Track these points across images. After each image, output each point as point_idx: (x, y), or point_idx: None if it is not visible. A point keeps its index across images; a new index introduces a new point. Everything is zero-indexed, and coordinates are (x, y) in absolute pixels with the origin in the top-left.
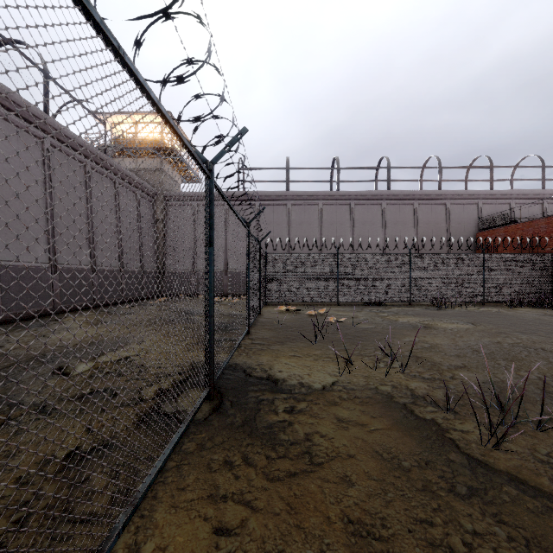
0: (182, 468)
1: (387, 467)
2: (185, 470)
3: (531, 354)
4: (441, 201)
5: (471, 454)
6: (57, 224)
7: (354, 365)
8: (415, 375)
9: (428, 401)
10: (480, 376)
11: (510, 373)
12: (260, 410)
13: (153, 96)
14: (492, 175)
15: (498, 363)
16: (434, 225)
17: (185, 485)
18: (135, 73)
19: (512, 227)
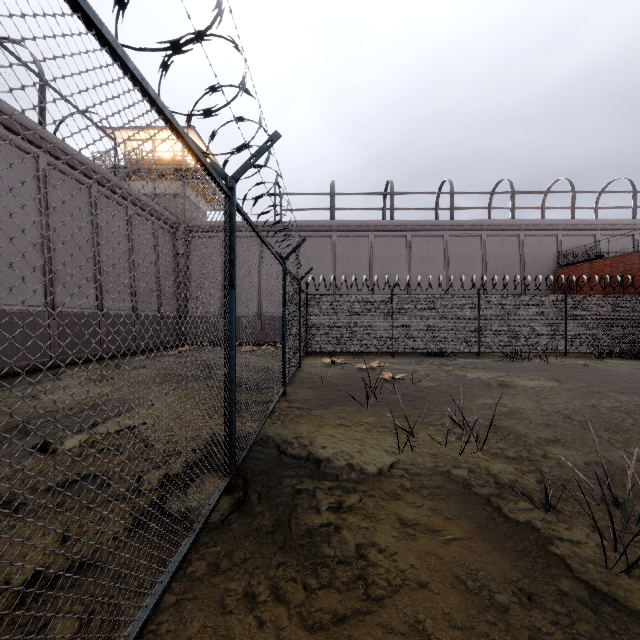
0: (184, 607)
1: (475, 606)
2: (187, 610)
3: (638, 423)
4: (514, 233)
5: (591, 583)
6: (55, 259)
7: (417, 439)
8: (496, 453)
9: (518, 492)
10: (580, 454)
11: (617, 450)
12: (297, 508)
13: (132, 67)
14: (573, 202)
15: (600, 435)
16: (505, 260)
17: (185, 638)
18: (95, 23)
19: (599, 263)
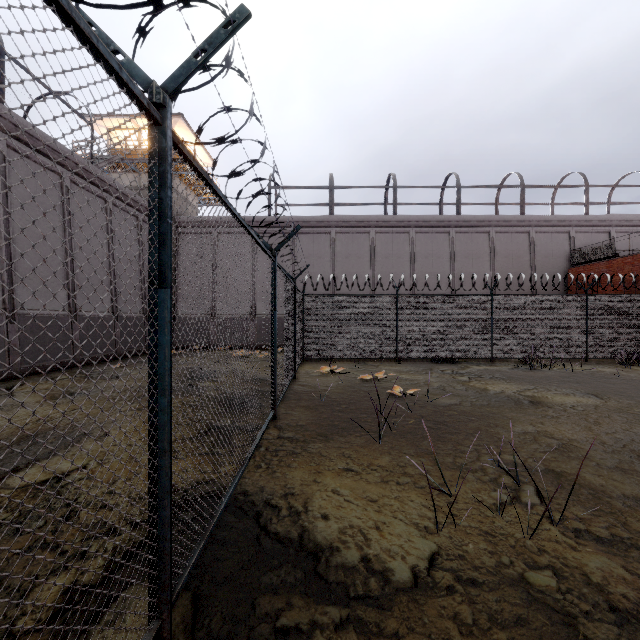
0: None
1: None
2: None
3: None
4: (524, 229)
5: None
6: (17, 254)
7: (456, 499)
8: (580, 531)
9: None
10: None
11: None
12: None
13: None
14: (587, 197)
15: None
16: (514, 258)
17: None
18: None
19: (618, 261)
